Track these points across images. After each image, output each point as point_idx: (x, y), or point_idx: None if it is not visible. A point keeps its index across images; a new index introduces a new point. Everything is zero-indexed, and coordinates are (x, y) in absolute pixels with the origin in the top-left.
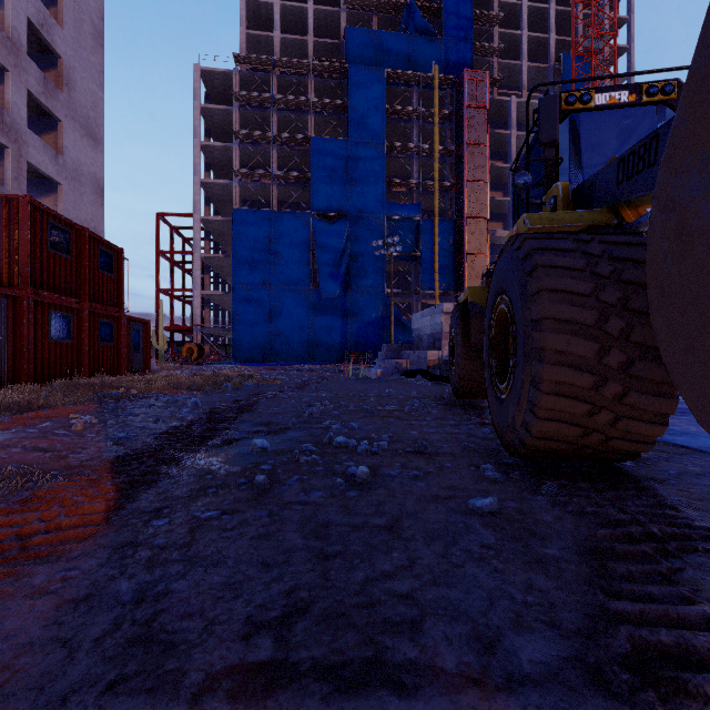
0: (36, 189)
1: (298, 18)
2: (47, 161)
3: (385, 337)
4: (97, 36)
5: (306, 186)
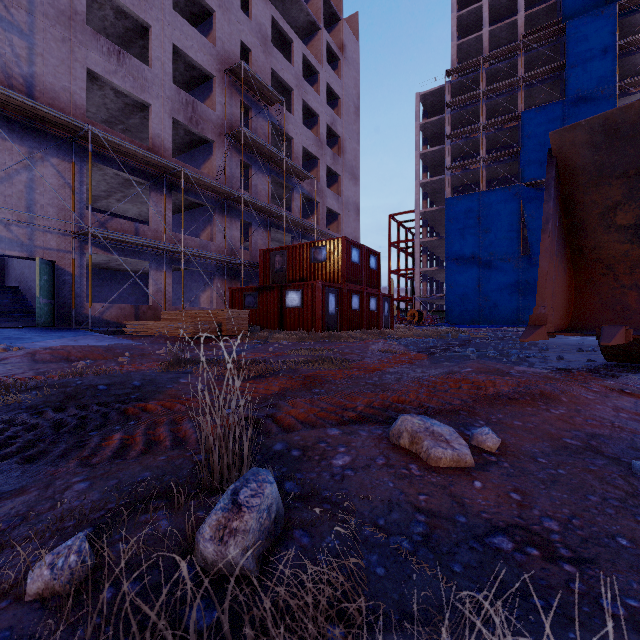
0: (327, 220)
1: (507, 2)
2: (334, 203)
3: None
4: (356, 111)
5: (515, 160)
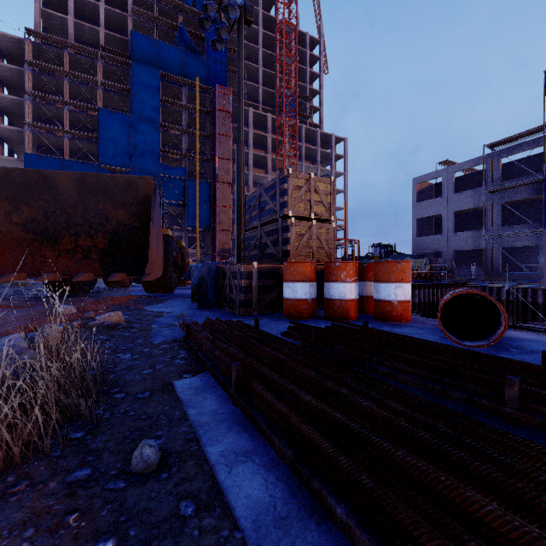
0: None
1: (92, 10)
2: None
3: None
4: None
5: (96, 143)
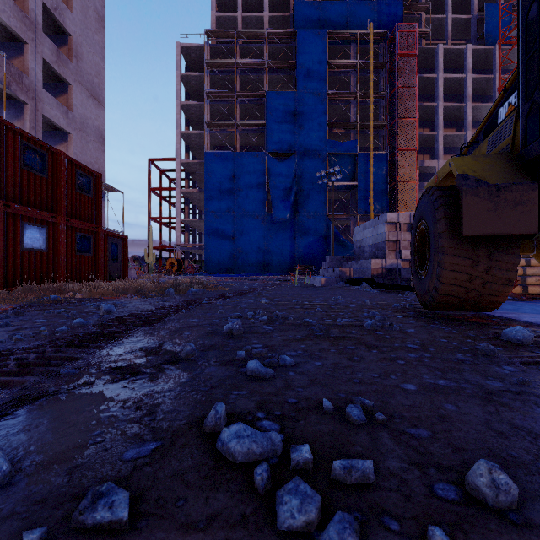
0: (53, 139)
1: None
2: (59, 115)
3: (327, 253)
4: (100, 20)
5: (262, 132)
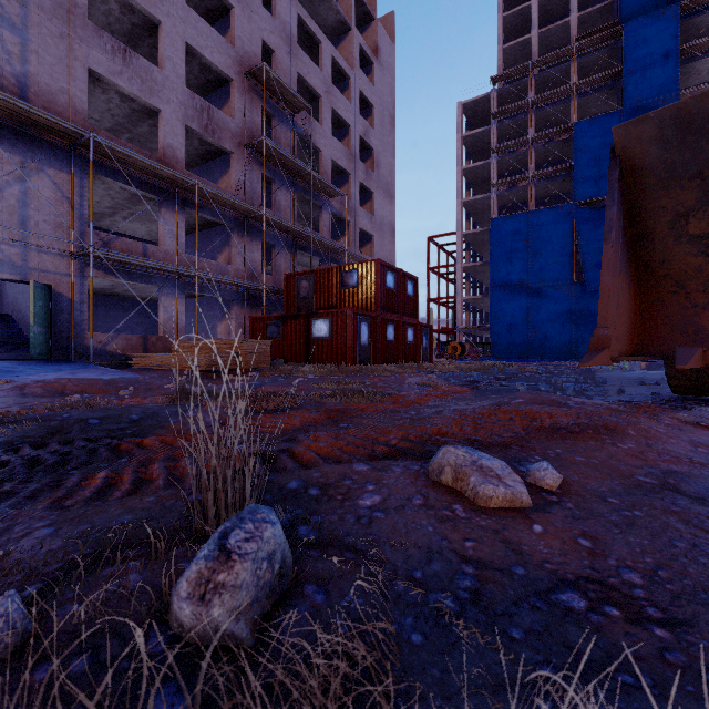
0: (360, 242)
1: (559, 2)
2: (367, 223)
3: None
4: (391, 121)
5: (568, 176)
